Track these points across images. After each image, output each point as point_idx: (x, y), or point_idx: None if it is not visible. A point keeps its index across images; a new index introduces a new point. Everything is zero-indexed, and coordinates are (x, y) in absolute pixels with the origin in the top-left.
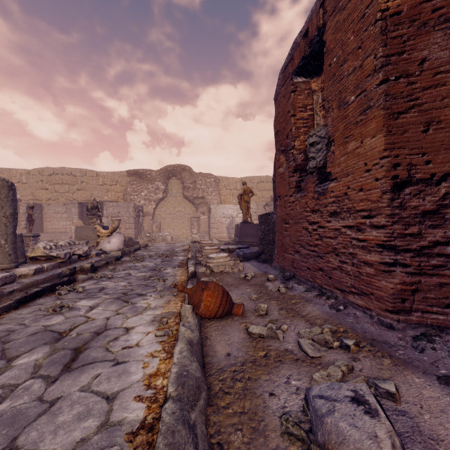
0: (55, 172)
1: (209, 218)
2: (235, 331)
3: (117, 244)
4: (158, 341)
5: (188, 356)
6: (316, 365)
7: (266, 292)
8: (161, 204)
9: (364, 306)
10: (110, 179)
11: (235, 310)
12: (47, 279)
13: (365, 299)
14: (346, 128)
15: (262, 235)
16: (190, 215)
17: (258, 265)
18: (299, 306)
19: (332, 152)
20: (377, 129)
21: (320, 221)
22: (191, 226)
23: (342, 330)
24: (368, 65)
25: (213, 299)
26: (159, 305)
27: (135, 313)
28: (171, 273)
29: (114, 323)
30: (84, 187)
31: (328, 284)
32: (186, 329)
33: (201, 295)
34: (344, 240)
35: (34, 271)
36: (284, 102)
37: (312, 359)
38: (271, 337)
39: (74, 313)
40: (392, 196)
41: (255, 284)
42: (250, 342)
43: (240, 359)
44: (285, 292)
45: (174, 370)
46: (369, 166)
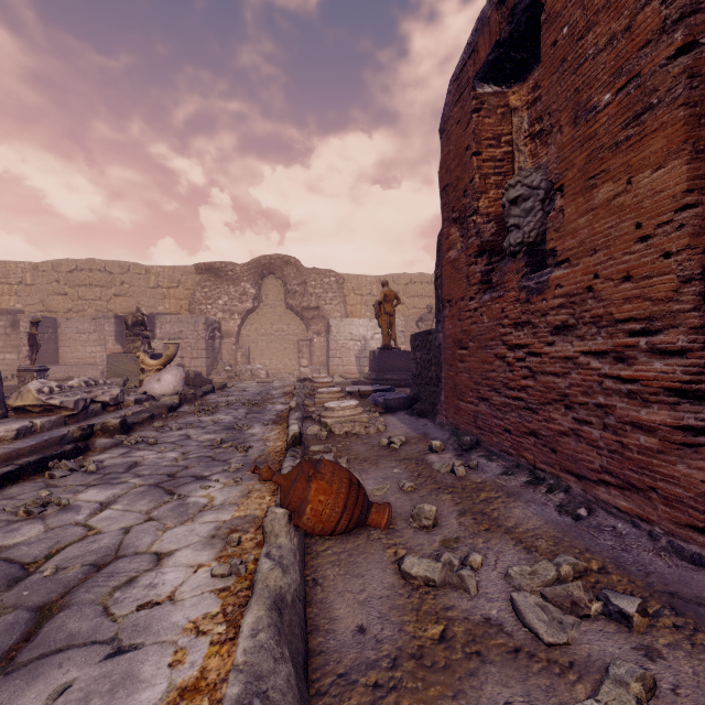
0: (79, 267)
1: (328, 341)
2: (375, 567)
3: (172, 384)
4: (215, 588)
5: (269, 646)
6: (563, 671)
7: (430, 476)
8: (250, 318)
9: (633, 513)
10: (168, 278)
11: (374, 517)
12: (38, 447)
13: (635, 498)
14: (591, 159)
15: (417, 369)
16: (297, 336)
17: (410, 421)
18: (498, 508)
19: (560, 210)
20: (670, 149)
21: (533, 344)
22: (299, 354)
23: (597, 566)
24: (645, 23)
25: (329, 497)
26: (231, 501)
27: (181, 519)
28: (259, 434)
29: (137, 543)
30: (125, 291)
31: (548, 462)
32: (273, 566)
33: (306, 490)
34: (586, 380)
35: (15, 433)
36: (458, 132)
37: (550, 650)
38: (450, 584)
39: (65, 517)
40: (704, 288)
41: (408, 458)
42: (407, 595)
43: (386, 648)
44: (464, 476)
45: (233, 690)
46: (647, 228)
